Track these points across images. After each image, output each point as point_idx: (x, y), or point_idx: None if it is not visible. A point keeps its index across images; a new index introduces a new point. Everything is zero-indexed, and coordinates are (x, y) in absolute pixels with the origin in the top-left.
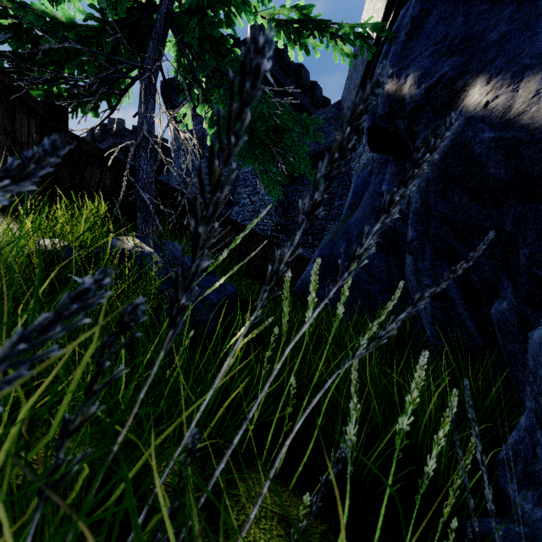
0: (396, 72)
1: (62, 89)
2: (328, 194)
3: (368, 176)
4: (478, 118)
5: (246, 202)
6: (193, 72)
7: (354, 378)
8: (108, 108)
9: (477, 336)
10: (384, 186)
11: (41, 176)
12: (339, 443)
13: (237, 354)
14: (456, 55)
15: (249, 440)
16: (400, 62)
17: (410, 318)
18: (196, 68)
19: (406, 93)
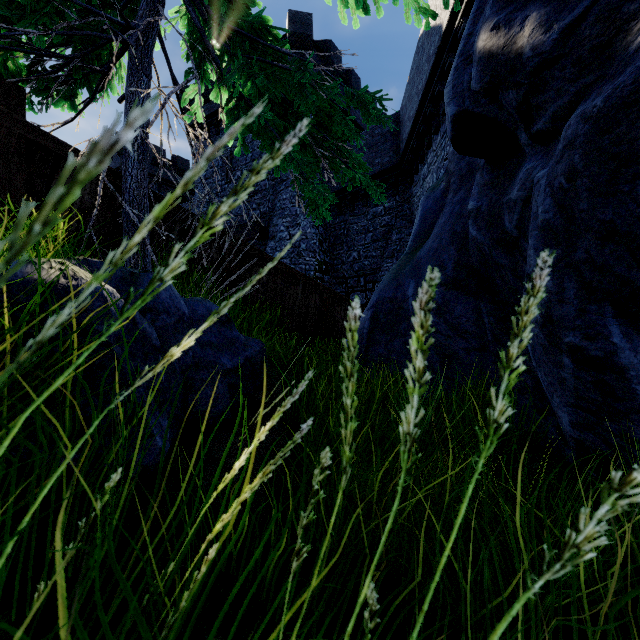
0: (505, 18)
1: (19, 63)
2: (383, 226)
3: (441, 196)
4: None
5: (283, 236)
6: (204, 39)
7: None
8: (90, 96)
9: None
10: (472, 202)
11: None
12: None
13: (238, 506)
14: None
15: None
16: (509, 3)
17: (516, 389)
18: None
19: (523, 45)
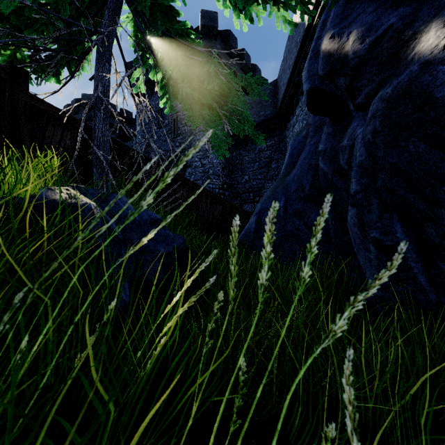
0: (338, 31)
1: (24, 54)
2: (266, 158)
3: (303, 140)
4: (437, 60)
5: (197, 165)
6: (146, 39)
7: (348, 405)
8: (70, 75)
9: (430, 291)
10: (321, 146)
11: (1, 134)
12: (293, 421)
13: (174, 324)
14: (403, 6)
15: (187, 431)
16: (341, 22)
17: (347, 267)
18: (155, 51)
19: (348, 50)
